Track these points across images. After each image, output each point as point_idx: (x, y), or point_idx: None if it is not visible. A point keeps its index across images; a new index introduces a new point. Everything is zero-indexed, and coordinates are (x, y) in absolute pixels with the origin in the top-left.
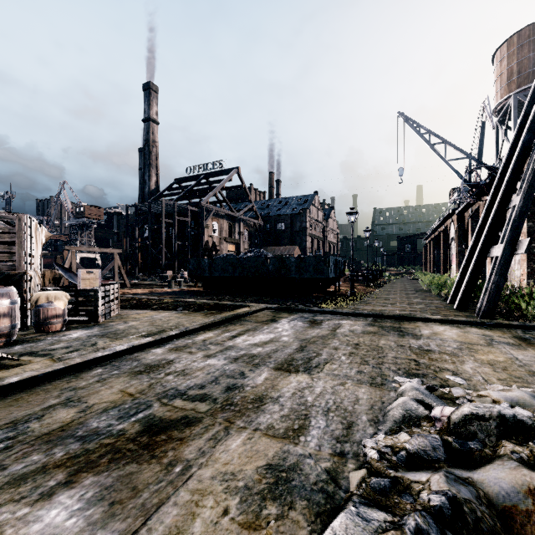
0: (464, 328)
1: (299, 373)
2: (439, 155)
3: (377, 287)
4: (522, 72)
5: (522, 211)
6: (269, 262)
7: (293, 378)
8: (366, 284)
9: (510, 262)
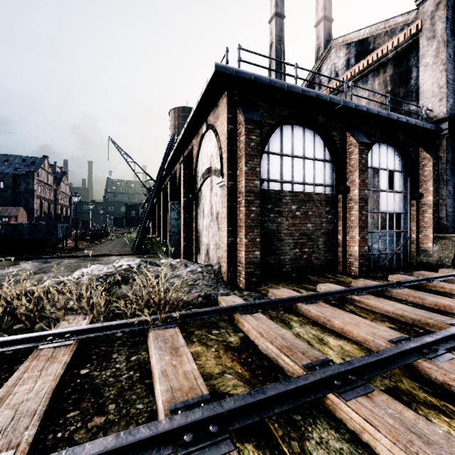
0: (123, 257)
1: (41, 274)
2: (132, 169)
3: (98, 243)
4: (179, 129)
5: (150, 209)
6: (1, 228)
7: (38, 275)
8: (90, 241)
9: (145, 229)
